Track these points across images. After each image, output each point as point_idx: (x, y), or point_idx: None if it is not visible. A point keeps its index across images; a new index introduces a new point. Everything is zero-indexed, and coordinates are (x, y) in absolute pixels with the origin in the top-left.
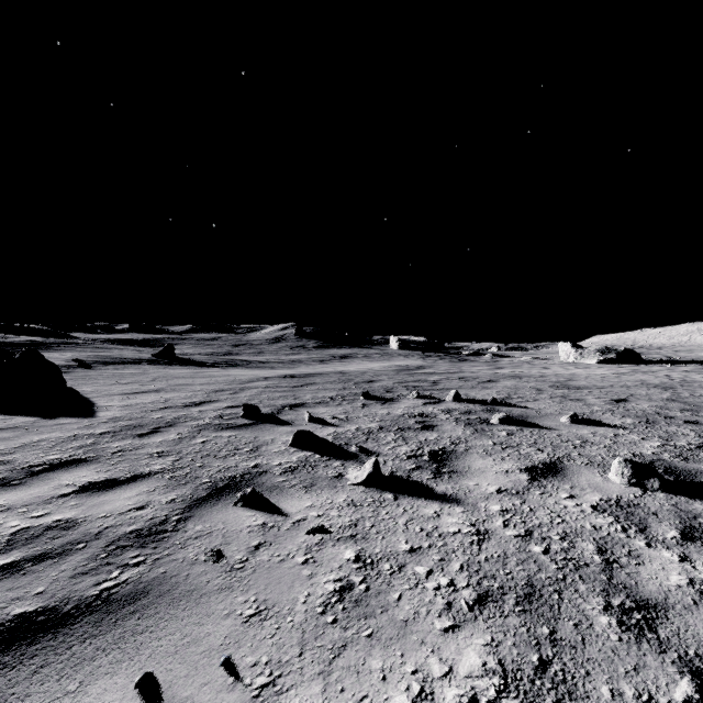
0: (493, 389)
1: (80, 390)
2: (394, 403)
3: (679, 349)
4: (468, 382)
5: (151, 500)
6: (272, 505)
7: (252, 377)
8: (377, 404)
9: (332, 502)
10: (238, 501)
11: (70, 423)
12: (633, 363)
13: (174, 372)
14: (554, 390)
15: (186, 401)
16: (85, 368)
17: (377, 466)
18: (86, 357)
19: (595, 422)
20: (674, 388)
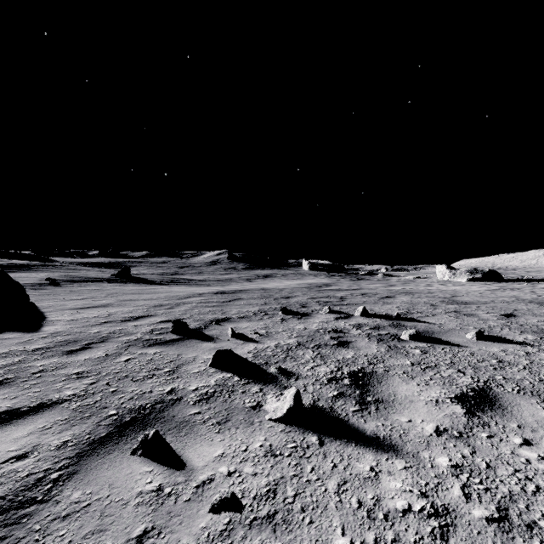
0: (393, 304)
1: (40, 305)
2: (309, 318)
3: (530, 270)
4: (370, 298)
5: (39, 443)
6: (177, 454)
7: (189, 293)
8: (294, 319)
9: (247, 449)
10: (138, 447)
11: (12, 338)
12: (495, 281)
13: (126, 289)
14: (446, 305)
15: (126, 315)
16: (54, 285)
17: (298, 398)
18: (58, 276)
19: (499, 338)
20: None
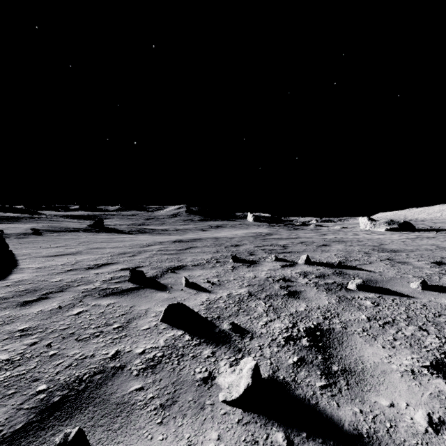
0: (331, 252)
1: (18, 253)
2: (258, 266)
3: (436, 222)
4: (309, 246)
5: None
6: None
7: (151, 242)
8: (244, 267)
9: None
10: None
11: None
12: (409, 230)
13: (97, 238)
14: (378, 253)
15: (91, 263)
16: (36, 235)
17: (257, 375)
18: (41, 227)
19: (443, 288)
20: None
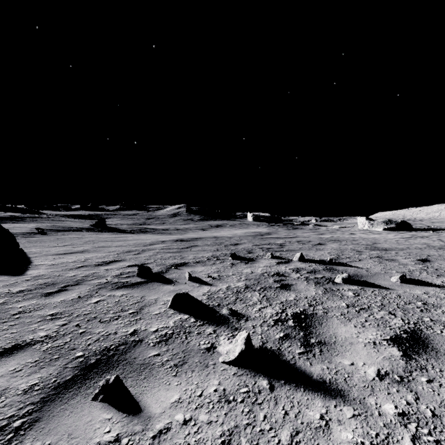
0: (325, 250)
1: (28, 251)
2: (255, 263)
3: (434, 221)
4: (305, 245)
5: (8, 386)
6: (136, 399)
7: (153, 241)
8: (242, 264)
9: (202, 394)
10: (99, 392)
11: (0, 281)
12: (406, 230)
13: (101, 237)
14: (369, 251)
15: (99, 260)
16: (42, 234)
17: (249, 342)
18: (45, 226)
19: (420, 281)
20: None
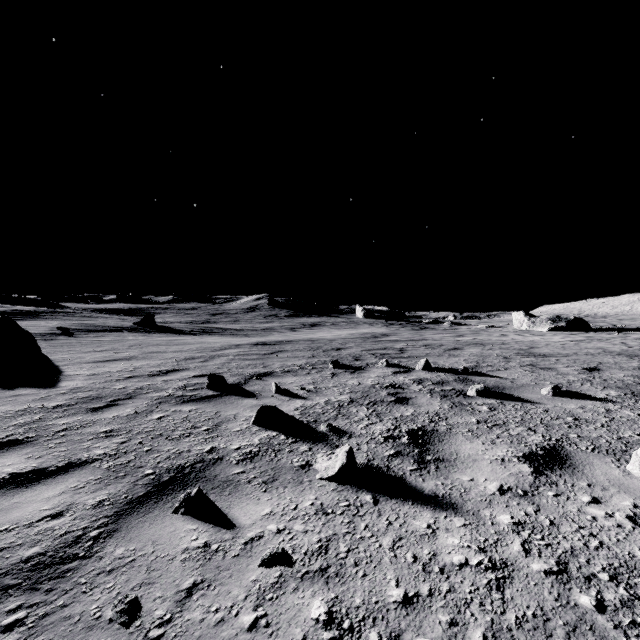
0: (460, 357)
1: (54, 358)
2: (364, 372)
3: (622, 318)
4: (434, 350)
5: (74, 502)
6: (222, 512)
7: (224, 344)
8: (346, 373)
9: (296, 507)
10: (180, 506)
11: (27, 394)
12: (582, 330)
13: (150, 340)
14: (521, 358)
15: (154, 370)
16: (67, 336)
17: (351, 456)
18: (70, 325)
19: (578, 394)
20: (639, 356)
